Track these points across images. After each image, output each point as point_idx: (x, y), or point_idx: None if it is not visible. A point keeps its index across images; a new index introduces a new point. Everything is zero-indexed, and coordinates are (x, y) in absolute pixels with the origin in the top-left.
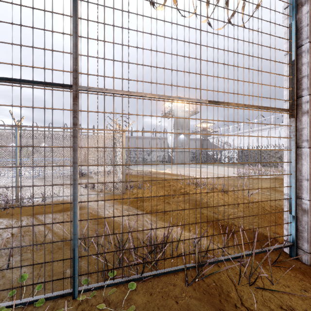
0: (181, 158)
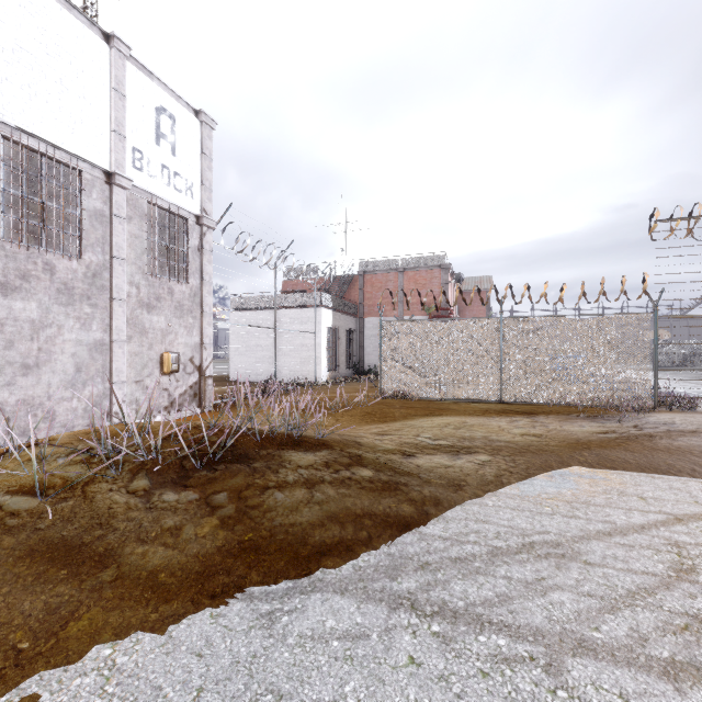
0: None
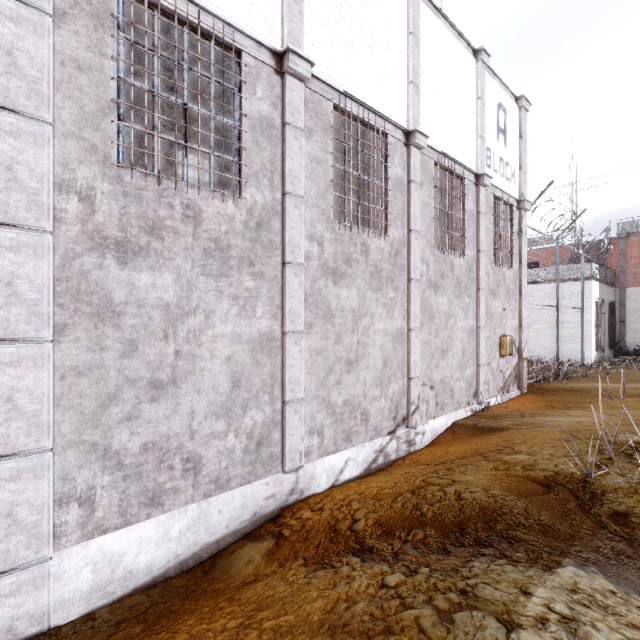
0: None
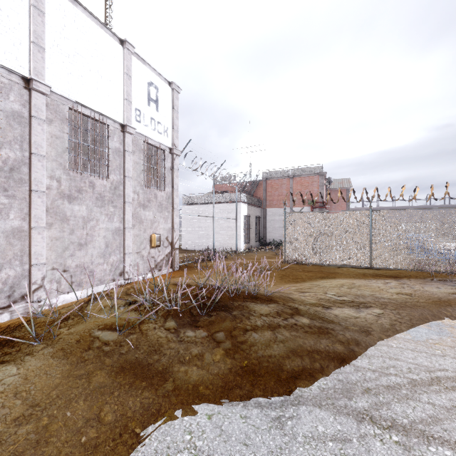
0: None
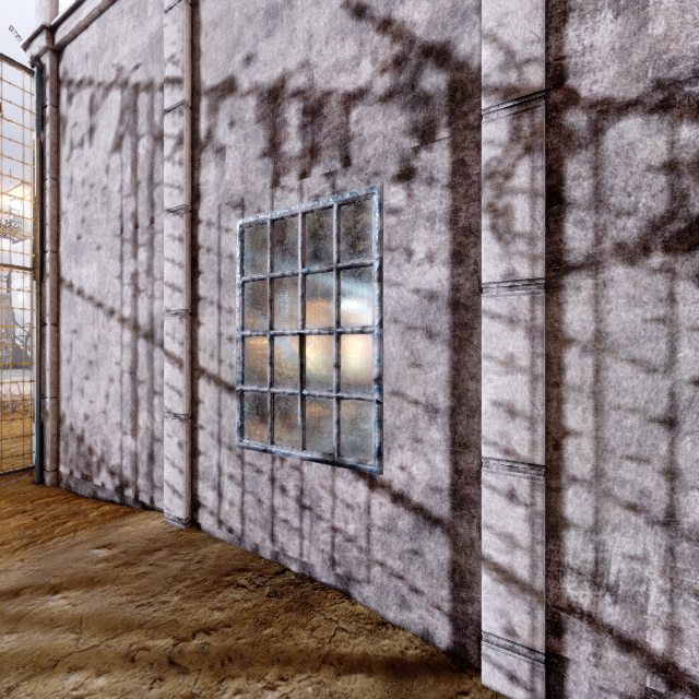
0: None
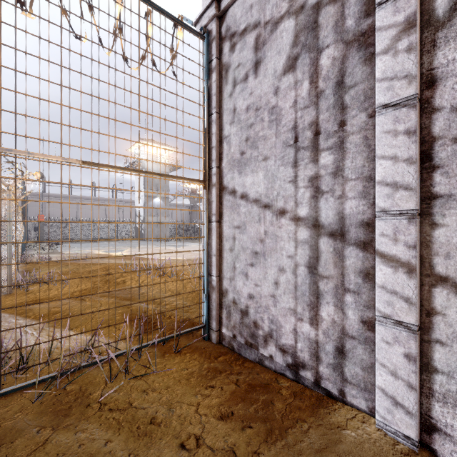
0: (155, 233)
